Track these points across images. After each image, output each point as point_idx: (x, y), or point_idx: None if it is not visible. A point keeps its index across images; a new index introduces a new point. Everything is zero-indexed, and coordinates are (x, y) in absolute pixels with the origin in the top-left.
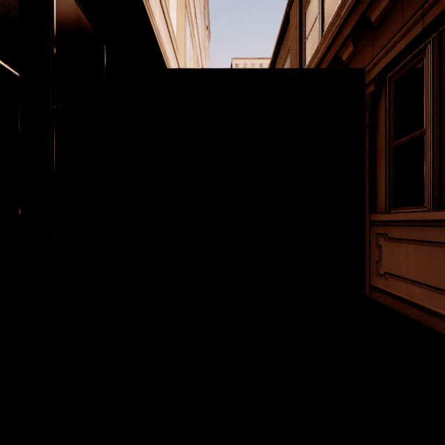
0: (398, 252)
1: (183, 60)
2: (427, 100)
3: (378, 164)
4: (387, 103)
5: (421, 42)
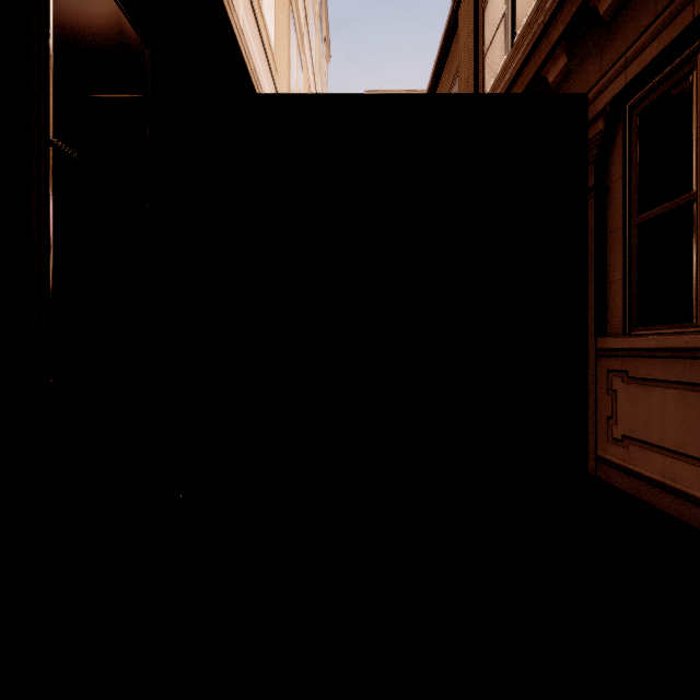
0: (646, 401)
1: (285, 87)
2: (699, 142)
3: (610, 253)
4: (626, 150)
5: (689, 44)
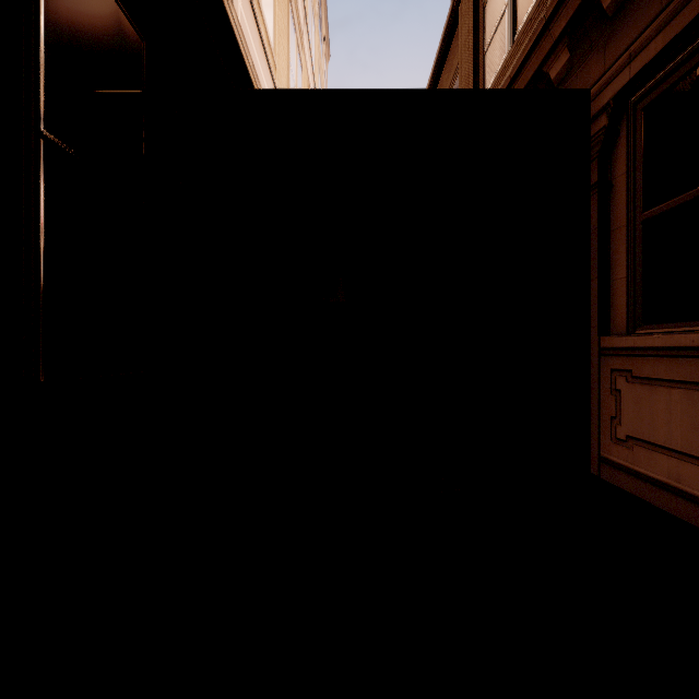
0: (651, 401)
1: (284, 85)
2: None
3: (614, 251)
4: (631, 146)
5: (695, 37)
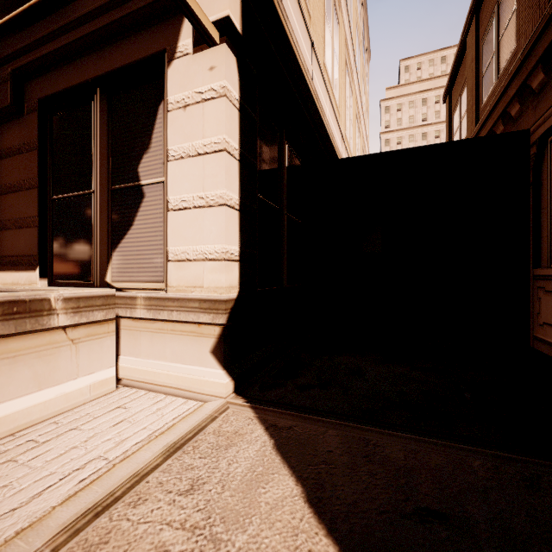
0: (551, 303)
1: (343, 119)
2: None
3: (542, 221)
4: (548, 164)
5: None
